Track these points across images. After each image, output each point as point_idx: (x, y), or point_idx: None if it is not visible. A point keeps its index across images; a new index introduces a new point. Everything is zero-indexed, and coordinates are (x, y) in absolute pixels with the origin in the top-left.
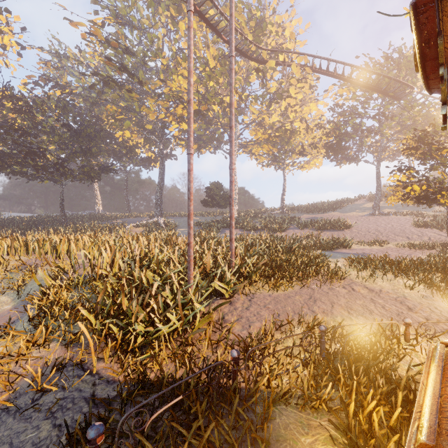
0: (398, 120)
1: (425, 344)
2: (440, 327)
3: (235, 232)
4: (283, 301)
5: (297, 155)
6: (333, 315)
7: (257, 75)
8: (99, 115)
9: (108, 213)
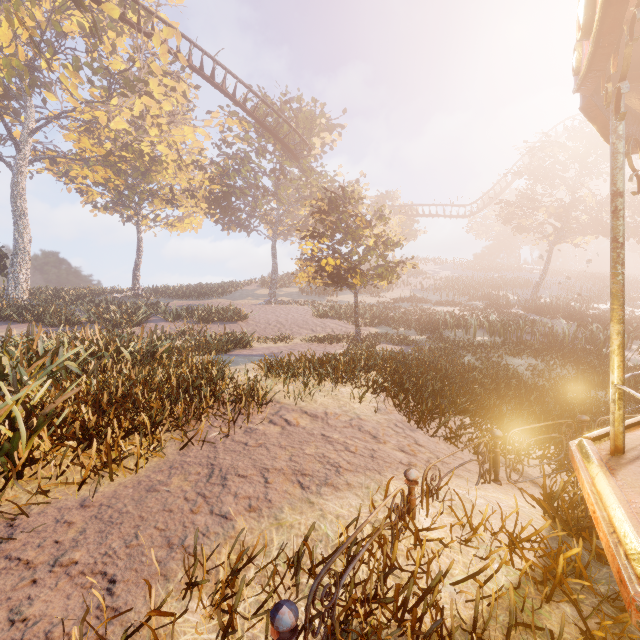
0: (297, 186)
1: (435, 509)
2: (422, 459)
3: (17, 330)
4: (130, 511)
5: (163, 202)
6: (273, 507)
7: (80, 24)
8: None
9: None
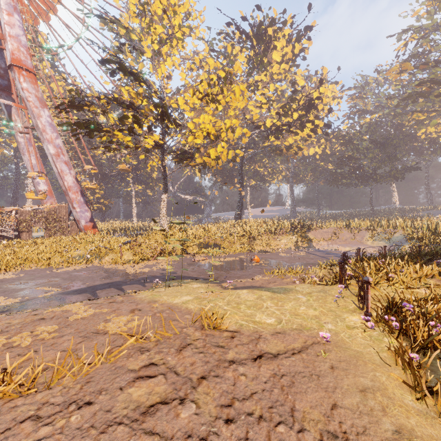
0: None
1: None
2: None
3: None
4: None
5: None
6: None
7: None
8: (398, 122)
9: (405, 206)
